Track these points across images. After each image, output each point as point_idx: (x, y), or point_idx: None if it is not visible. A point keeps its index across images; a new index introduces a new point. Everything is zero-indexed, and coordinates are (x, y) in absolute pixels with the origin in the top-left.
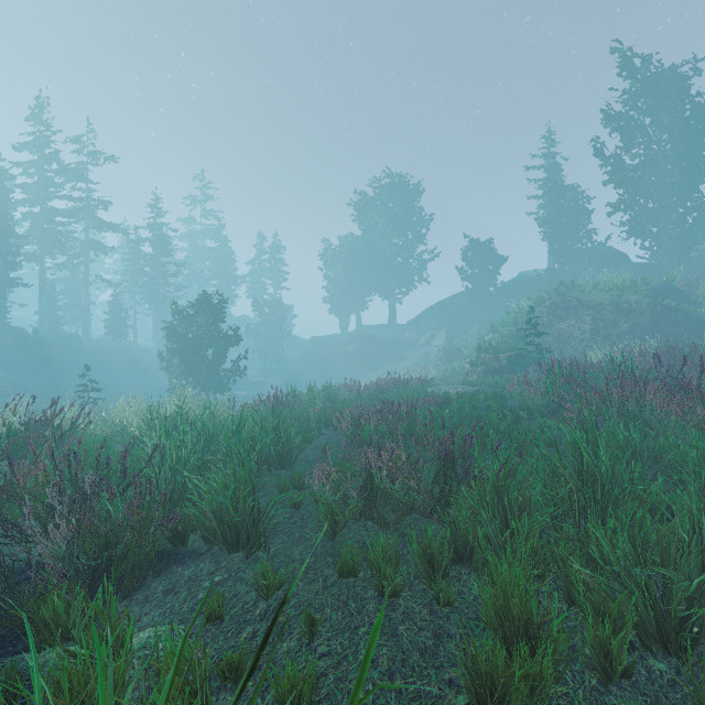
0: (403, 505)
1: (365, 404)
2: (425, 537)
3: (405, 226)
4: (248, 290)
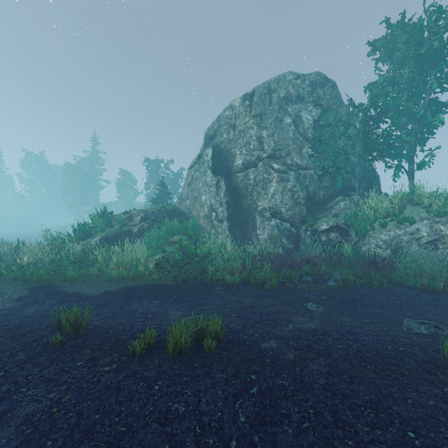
0: None
1: None
2: None
3: None
4: None
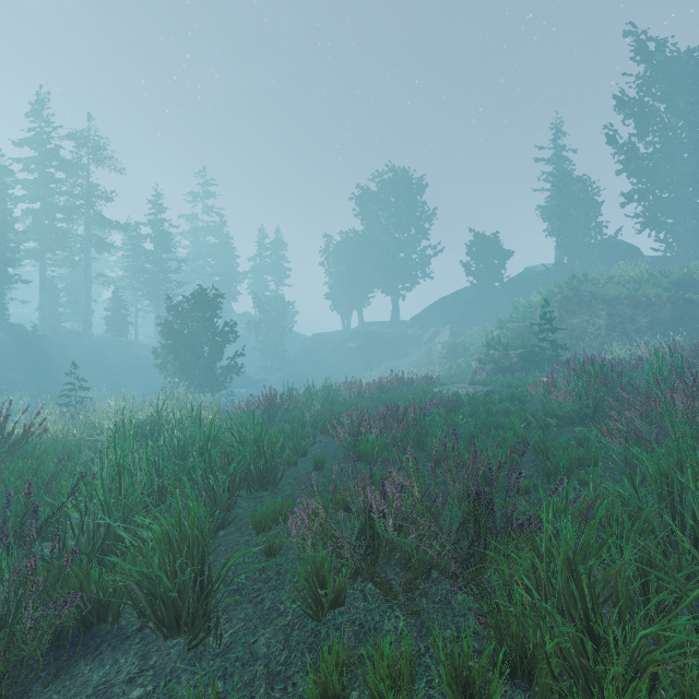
0: (416, 561)
1: (366, 406)
2: (459, 647)
3: (408, 221)
4: (250, 286)
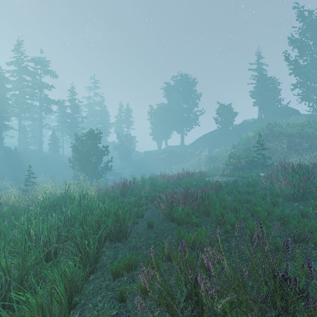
0: None
1: (172, 187)
2: None
3: (188, 98)
4: (115, 129)
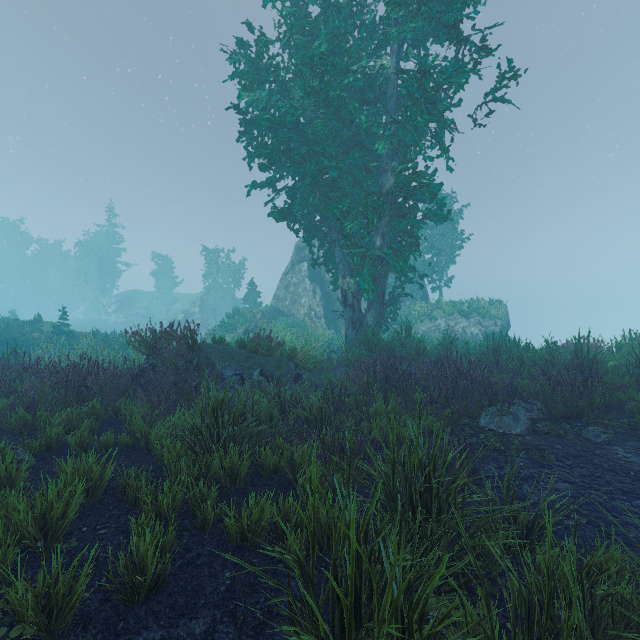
0: None
1: None
2: None
3: None
4: None
